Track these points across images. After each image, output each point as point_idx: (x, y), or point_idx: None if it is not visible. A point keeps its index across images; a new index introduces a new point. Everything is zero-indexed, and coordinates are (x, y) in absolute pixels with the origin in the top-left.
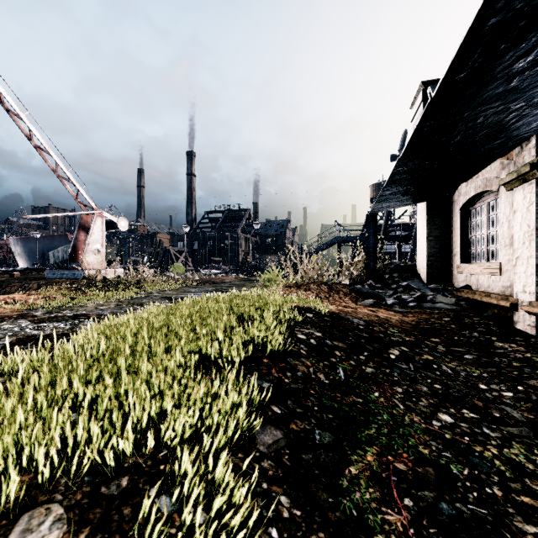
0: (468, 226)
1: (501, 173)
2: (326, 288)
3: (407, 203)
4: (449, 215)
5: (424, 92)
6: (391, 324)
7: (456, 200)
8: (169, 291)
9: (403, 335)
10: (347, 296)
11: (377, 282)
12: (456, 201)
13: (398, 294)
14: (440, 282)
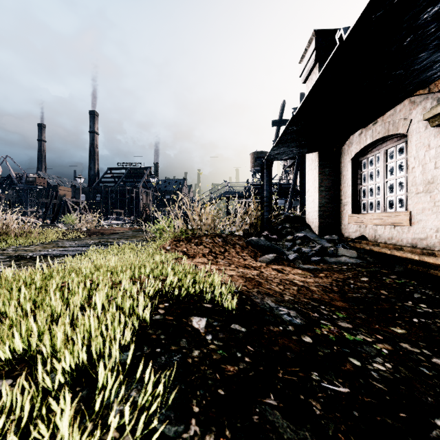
0: (359, 176)
1: (411, 113)
2: (221, 241)
3: (302, 150)
4: (338, 166)
5: (317, 40)
6: (323, 302)
7: (347, 151)
8: (34, 246)
9: (369, 338)
10: (244, 250)
11: (273, 233)
12: (346, 152)
13: (298, 247)
14: (330, 233)
